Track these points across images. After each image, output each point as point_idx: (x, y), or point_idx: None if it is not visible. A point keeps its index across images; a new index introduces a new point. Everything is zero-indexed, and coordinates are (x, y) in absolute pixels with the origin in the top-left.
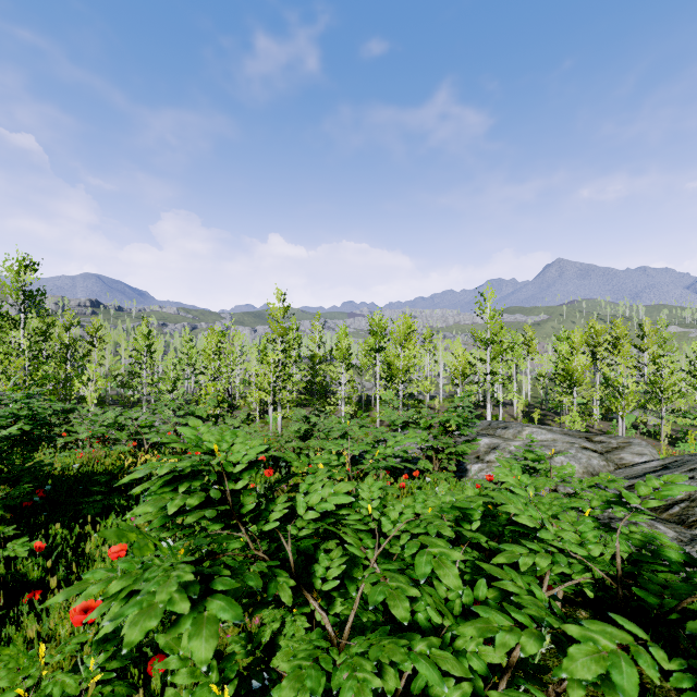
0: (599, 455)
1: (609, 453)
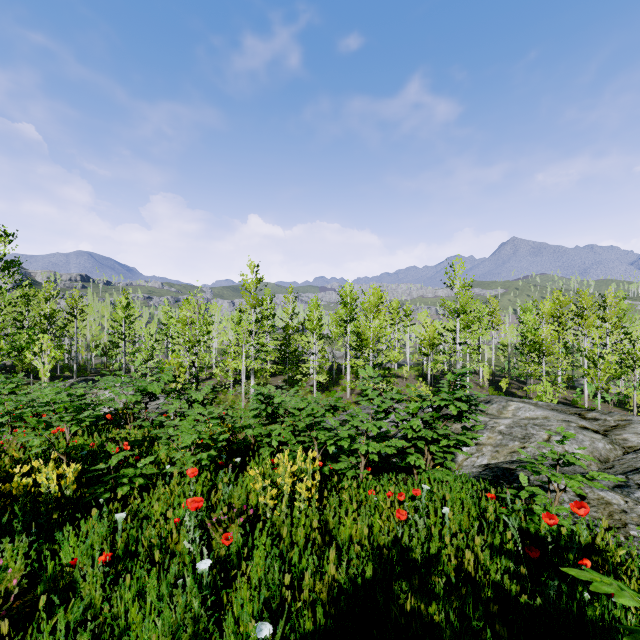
0: (603, 437)
1: (608, 433)
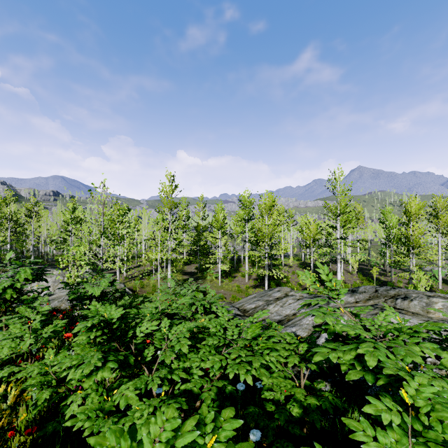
0: None
1: None
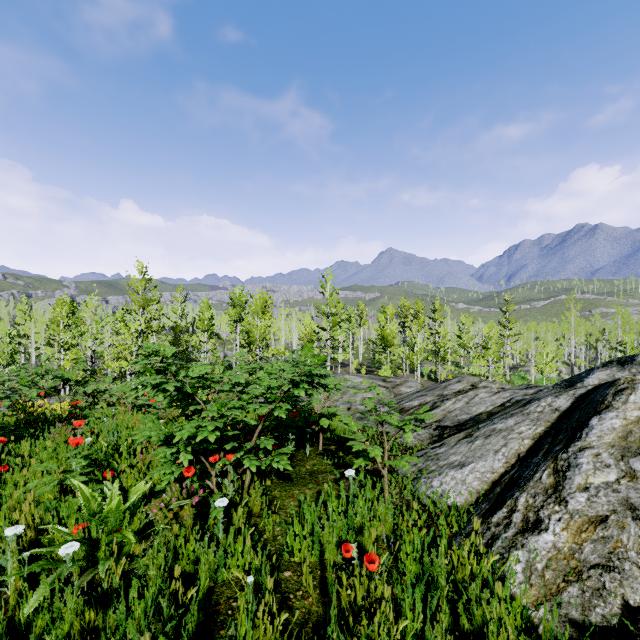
0: (386, 389)
1: (394, 388)
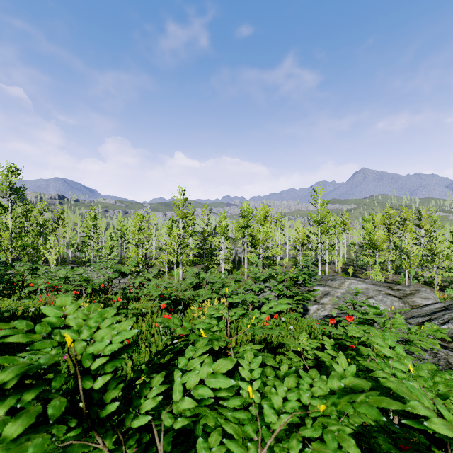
0: (399, 299)
1: (405, 297)
